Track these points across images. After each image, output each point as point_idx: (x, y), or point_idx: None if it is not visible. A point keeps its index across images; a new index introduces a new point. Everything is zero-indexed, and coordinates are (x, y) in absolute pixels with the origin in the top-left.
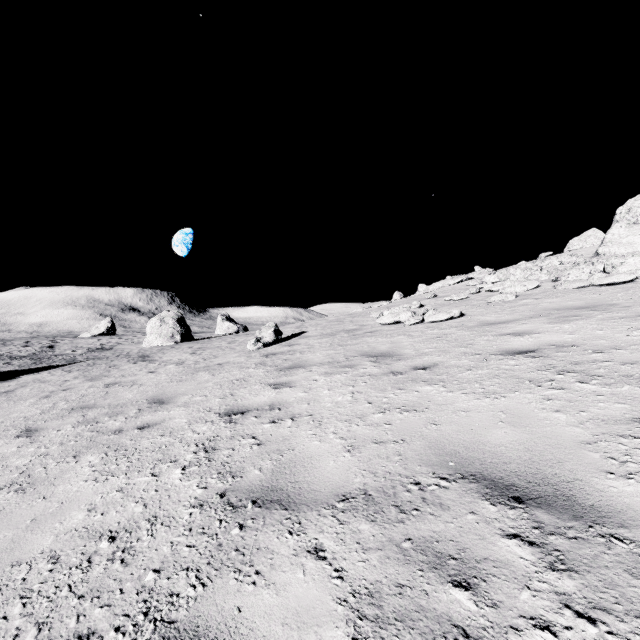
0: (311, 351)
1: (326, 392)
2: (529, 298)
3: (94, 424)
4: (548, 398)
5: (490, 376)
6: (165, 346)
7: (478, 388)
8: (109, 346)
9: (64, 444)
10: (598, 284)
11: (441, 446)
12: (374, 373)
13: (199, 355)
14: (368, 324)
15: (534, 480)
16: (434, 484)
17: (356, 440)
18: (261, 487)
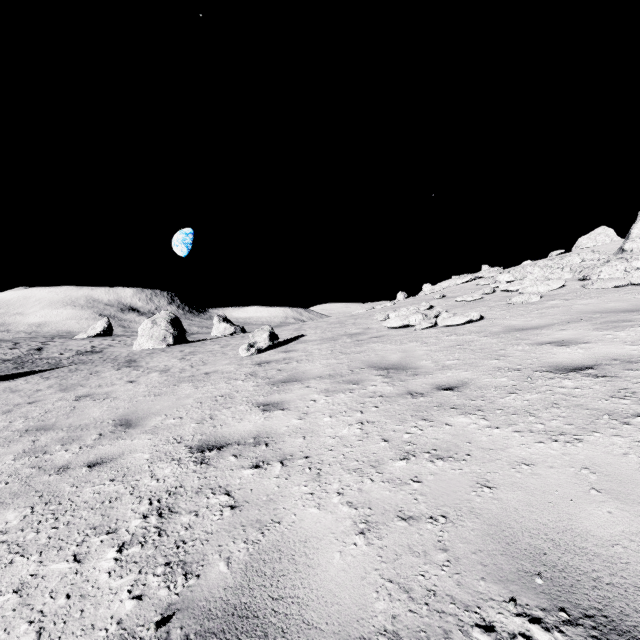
0: (309, 360)
1: (327, 420)
2: (557, 299)
3: (40, 455)
4: None
5: (545, 404)
6: (156, 349)
7: (535, 423)
8: (99, 348)
9: None
10: (639, 283)
11: (510, 535)
12: (387, 393)
13: (188, 361)
14: (373, 327)
15: None
16: (521, 634)
17: (372, 510)
18: (224, 605)
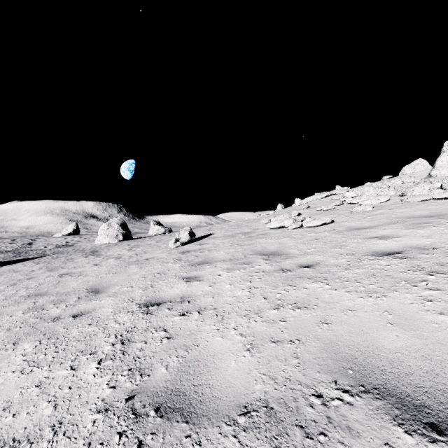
0: (216, 249)
1: (228, 286)
2: (383, 209)
3: (40, 311)
4: (428, 299)
5: (367, 275)
6: (111, 243)
7: (359, 286)
8: (71, 243)
9: (10, 330)
10: (438, 198)
11: (336, 349)
12: (267, 270)
13: (133, 251)
14: (260, 228)
15: (446, 400)
16: (337, 398)
17: (255, 338)
18: (165, 390)
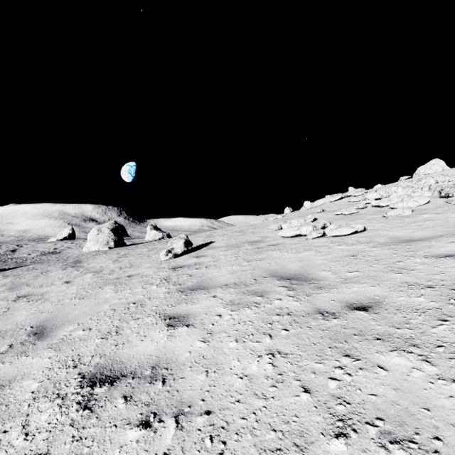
0: (217, 265)
1: (233, 345)
2: (428, 213)
3: None
4: None
5: None
6: (100, 251)
7: None
8: (59, 250)
9: None
10: None
11: None
12: (294, 310)
13: (119, 263)
14: (269, 236)
15: None
16: None
17: None
18: None
